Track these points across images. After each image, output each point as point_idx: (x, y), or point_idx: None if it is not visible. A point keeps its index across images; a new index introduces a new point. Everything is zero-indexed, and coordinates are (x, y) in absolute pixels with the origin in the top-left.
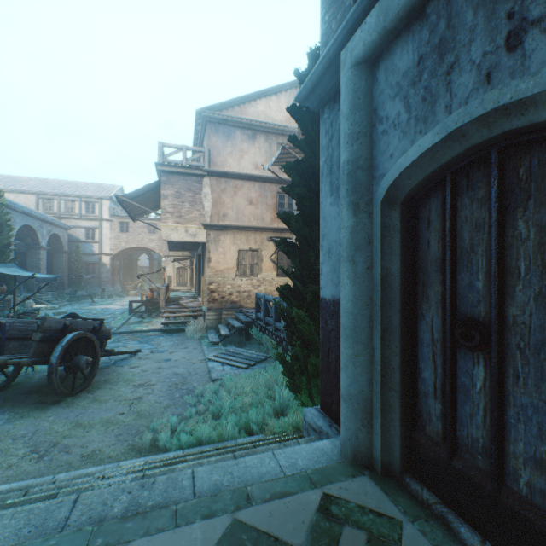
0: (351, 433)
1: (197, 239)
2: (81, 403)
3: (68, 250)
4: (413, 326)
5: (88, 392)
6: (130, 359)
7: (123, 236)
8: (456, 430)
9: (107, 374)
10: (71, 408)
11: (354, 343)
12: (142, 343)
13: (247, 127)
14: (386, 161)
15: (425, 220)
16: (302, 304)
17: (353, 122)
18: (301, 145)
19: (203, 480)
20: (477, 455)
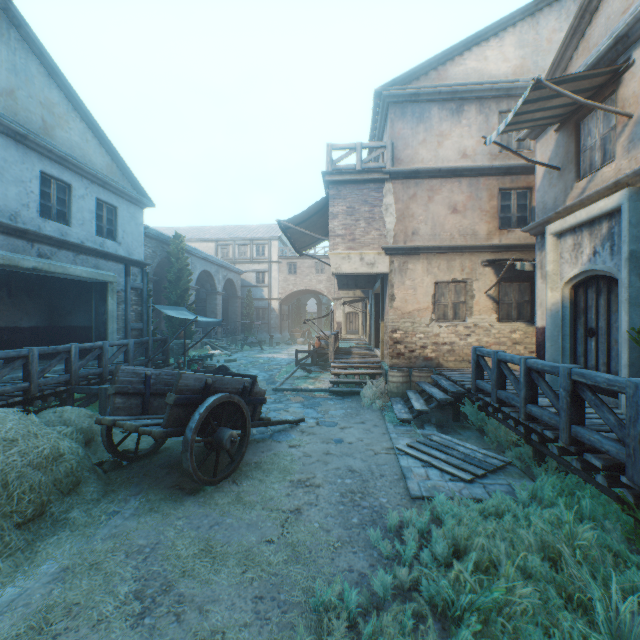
0: None
1: (375, 269)
2: (220, 500)
3: (241, 295)
4: None
5: (233, 480)
6: (290, 431)
7: (290, 279)
8: None
9: (259, 453)
10: (206, 508)
11: None
12: (305, 407)
13: (449, 98)
14: None
15: None
16: None
17: None
18: None
19: None
20: None
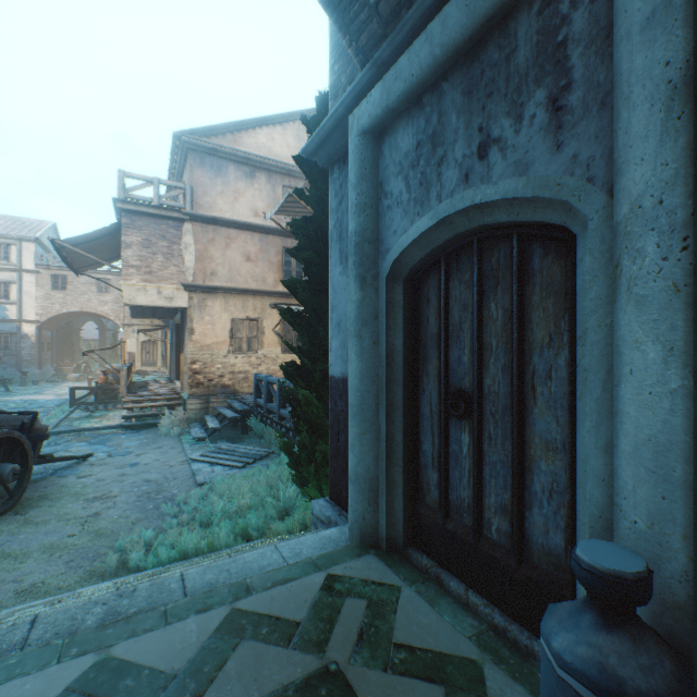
0: (359, 515)
1: (175, 303)
2: (6, 528)
3: None
4: (415, 400)
5: (15, 513)
6: (78, 467)
7: (57, 296)
8: (449, 495)
9: (43, 489)
10: None
11: (361, 421)
12: (93, 445)
13: (244, 162)
14: (390, 237)
15: (425, 297)
16: (310, 383)
17: (360, 192)
18: (310, 201)
19: (195, 581)
20: (464, 513)
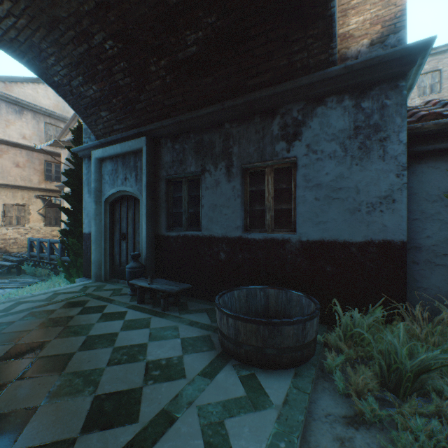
0: (95, 273)
1: None
2: None
3: None
4: (113, 237)
5: None
6: None
7: None
8: (121, 260)
9: None
10: None
11: (96, 244)
12: None
13: (14, 103)
14: (105, 191)
15: (116, 209)
16: (75, 236)
17: (96, 176)
18: (74, 164)
19: (37, 293)
20: (124, 263)
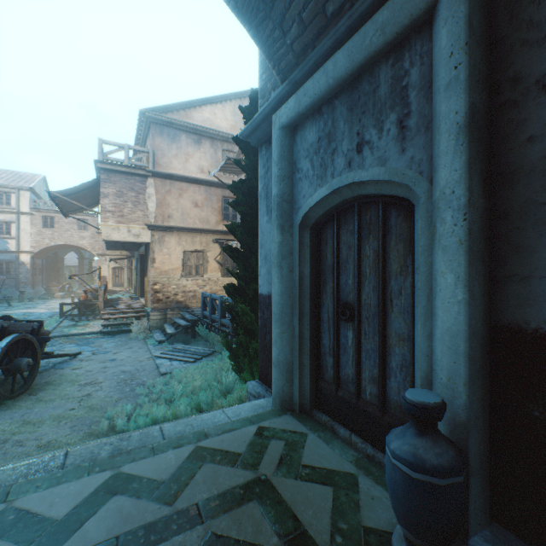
0: (280, 388)
1: (141, 239)
2: (24, 404)
3: None
4: (318, 310)
5: (29, 394)
6: (71, 362)
7: (47, 232)
8: (340, 372)
9: (47, 377)
10: (13, 409)
11: (281, 324)
12: (81, 346)
13: (193, 132)
14: (301, 199)
15: (324, 240)
16: (245, 299)
17: (281, 168)
18: (244, 168)
19: (170, 431)
20: (349, 384)
